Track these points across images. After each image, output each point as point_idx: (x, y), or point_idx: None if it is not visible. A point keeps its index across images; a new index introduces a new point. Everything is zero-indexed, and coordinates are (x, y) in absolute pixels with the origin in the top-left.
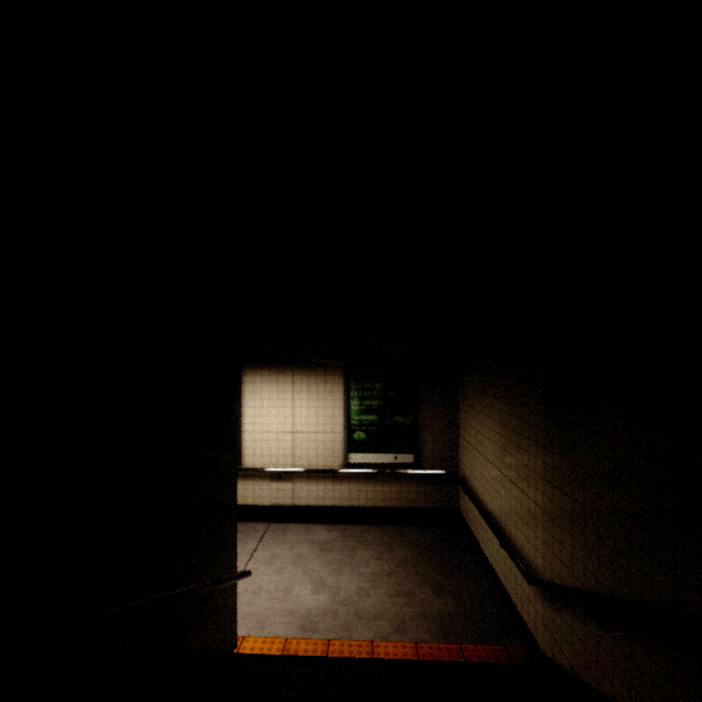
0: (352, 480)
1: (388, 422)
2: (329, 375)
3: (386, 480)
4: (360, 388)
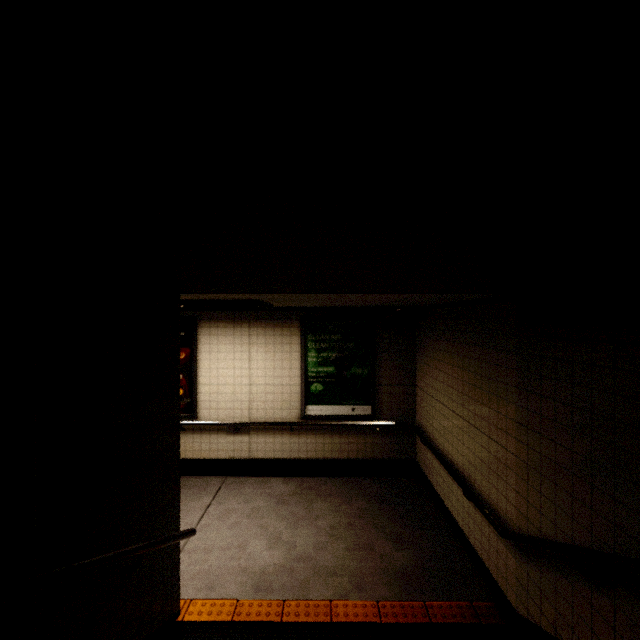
0: (310, 433)
1: (346, 374)
2: (286, 327)
3: (344, 432)
4: (317, 340)
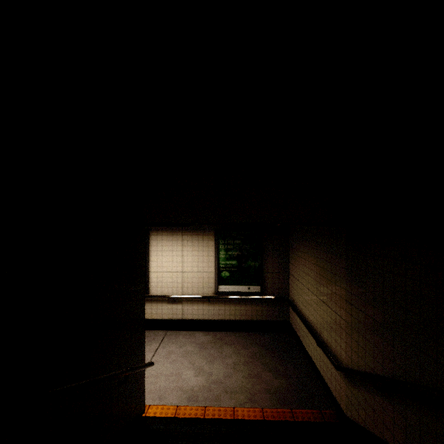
0: (221, 303)
1: (244, 265)
2: (206, 235)
3: (242, 303)
4: (225, 243)
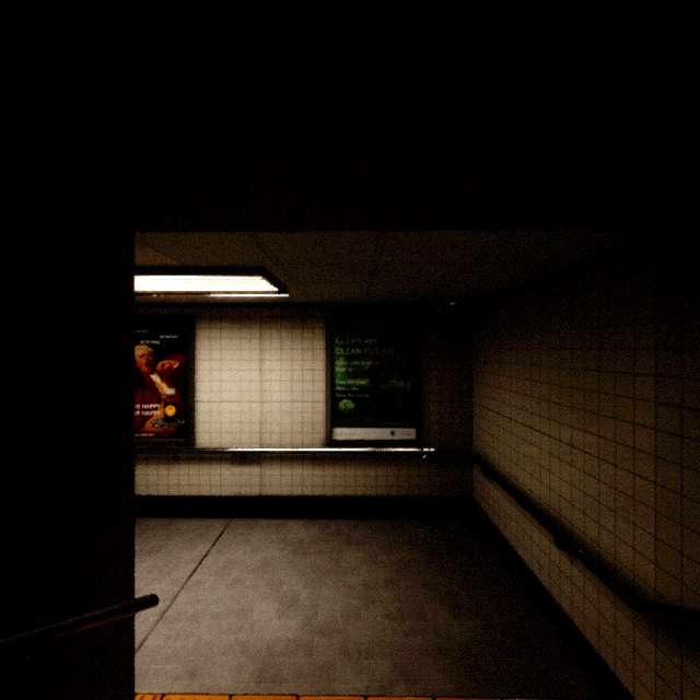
0: (337, 463)
1: (383, 388)
2: (308, 328)
3: (381, 462)
4: (347, 345)
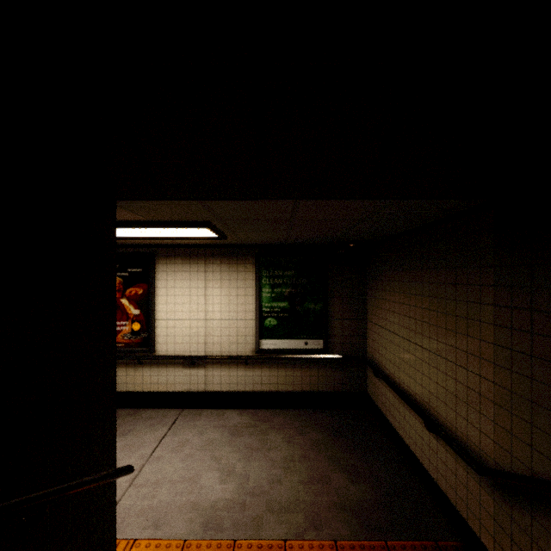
0: (264, 366)
1: (299, 309)
2: (241, 263)
3: (297, 365)
4: (271, 276)
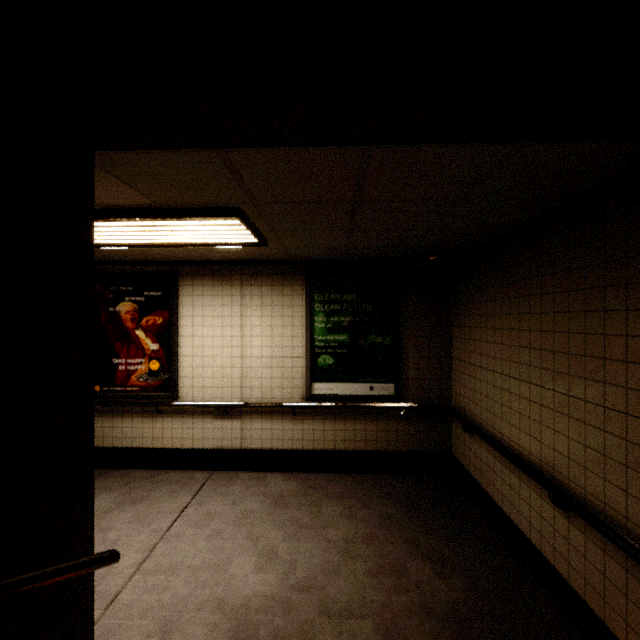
0: (316, 417)
1: (362, 343)
2: (287, 285)
3: (359, 417)
4: (326, 301)
